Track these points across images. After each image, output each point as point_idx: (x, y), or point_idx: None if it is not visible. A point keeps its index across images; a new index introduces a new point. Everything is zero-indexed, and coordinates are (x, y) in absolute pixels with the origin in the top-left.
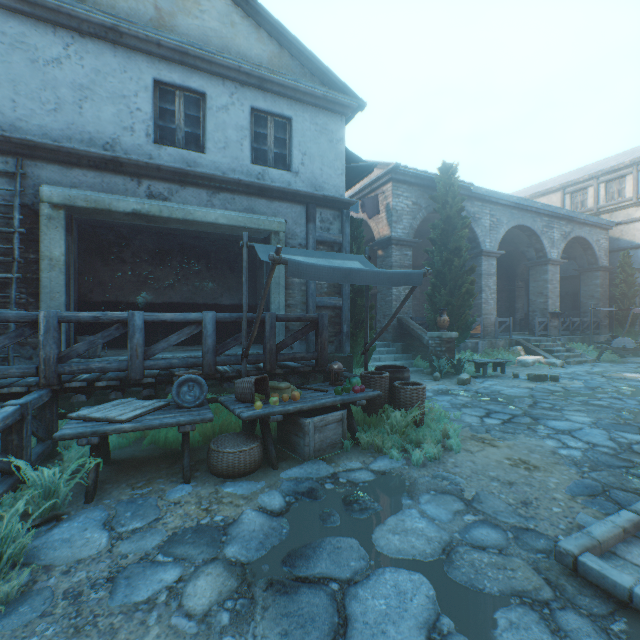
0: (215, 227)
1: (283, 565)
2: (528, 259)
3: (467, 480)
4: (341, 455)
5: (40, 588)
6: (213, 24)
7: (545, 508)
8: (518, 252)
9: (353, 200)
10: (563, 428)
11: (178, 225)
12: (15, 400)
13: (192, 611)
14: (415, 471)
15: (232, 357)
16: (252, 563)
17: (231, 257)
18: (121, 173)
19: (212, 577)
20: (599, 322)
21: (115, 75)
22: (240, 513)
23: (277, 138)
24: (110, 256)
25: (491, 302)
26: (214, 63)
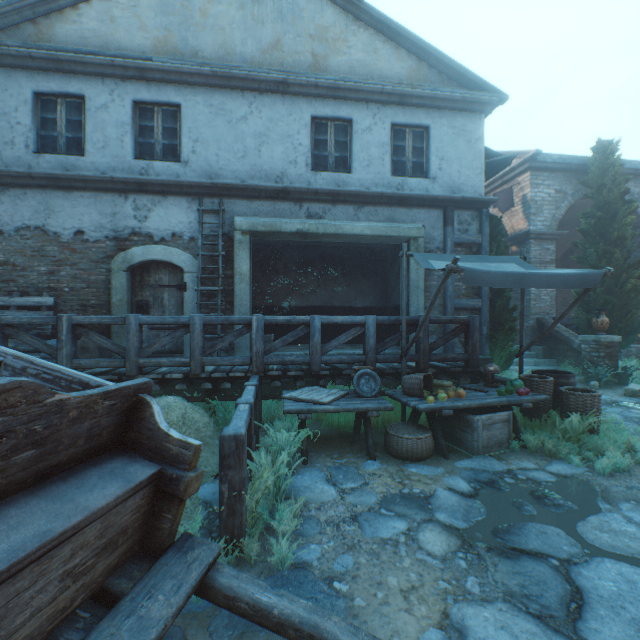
0: (359, 238)
1: (494, 536)
2: None
3: None
4: (508, 454)
5: (308, 515)
6: (358, 56)
7: None
8: None
9: (493, 198)
10: None
11: (328, 239)
12: (249, 382)
13: (432, 553)
14: (602, 479)
15: (390, 355)
16: (464, 529)
17: (363, 263)
18: (287, 200)
19: (435, 532)
20: None
21: (283, 120)
22: (432, 490)
23: (414, 148)
24: (267, 268)
25: None
26: (360, 91)
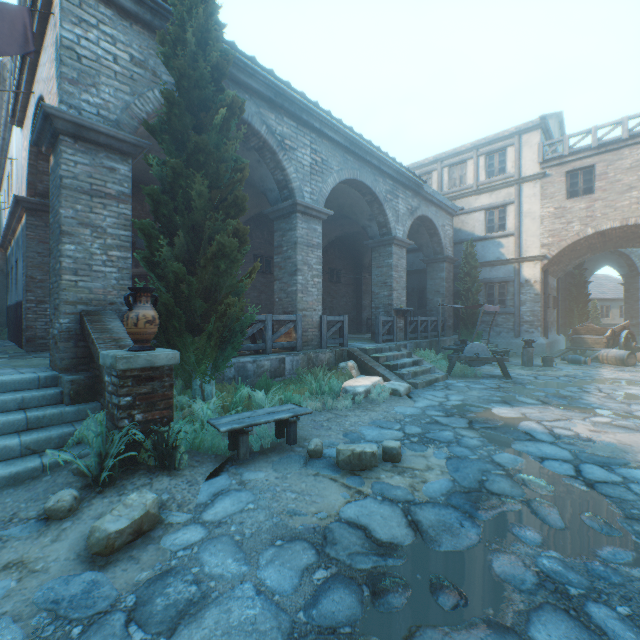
0: None
1: None
2: (371, 237)
3: None
4: None
5: None
6: None
7: None
8: (364, 236)
9: None
10: None
11: None
12: None
13: None
14: None
15: None
16: None
17: None
18: None
19: None
20: (445, 322)
21: None
22: None
23: None
24: None
25: (314, 290)
26: None
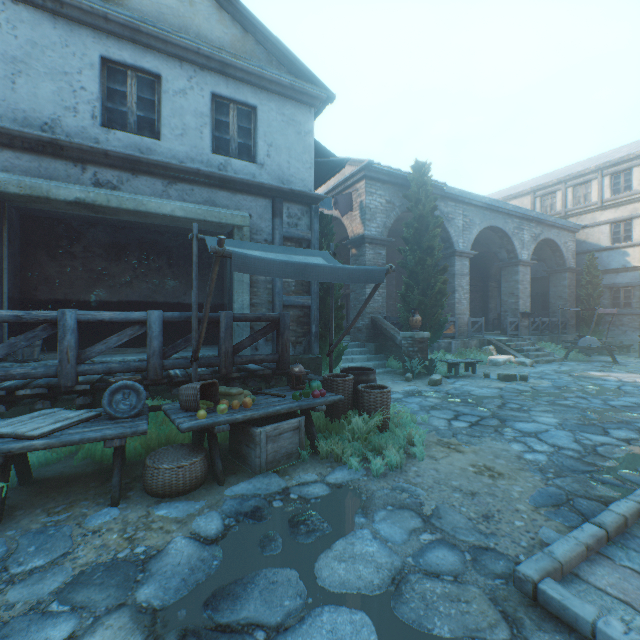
0: (172, 220)
1: (204, 609)
2: (500, 260)
3: (428, 491)
4: (297, 466)
5: None
6: (169, 1)
7: (507, 522)
8: (491, 253)
9: (322, 195)
10: (530, 430)
11: (130, 217)
12: None
13: None
14: (374, 483)
15: (182, 360)
16: (167, 608)
17: None
18: (62, 157)
19: (112, 631)
20: (567, 322)
21: (55, 49)
22: (169, 541)
23: (241, 127)
24: (58, 250)
25: (464, 302)
26: (170, 43)
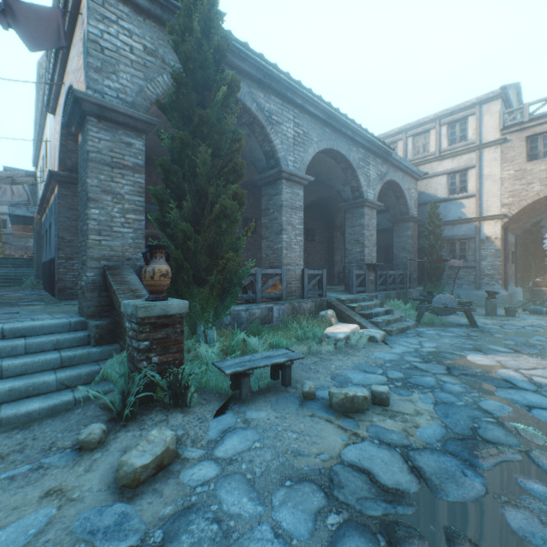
0: None
1: None
2: (344, 200)
3: None
4: None
5: None
6: None
7: None
8: (336, 200)
9: None
10: None
11: None
12: None
13: None
14: None
15: None
16: None
17: None
18: None
19: None
20: (410, 275)
21: None
22: None
23: None
24: None
25: (296, 247)
26: None
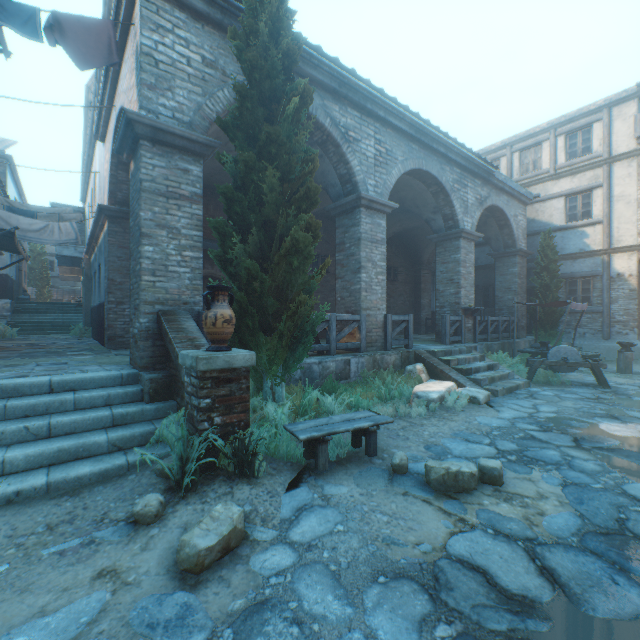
0: None
1: None
2: (435, 231)
3: None
4: None
5: None
6: None
7: None
8: (424, 231)
9: None
10: None
11: None
12: None
13: None
14: None
15: None
16: None
17: None
18: None
19: None
20: (517, 322)
21: None
22: None
23: None
24: None
25: (378, 288)
26: None
